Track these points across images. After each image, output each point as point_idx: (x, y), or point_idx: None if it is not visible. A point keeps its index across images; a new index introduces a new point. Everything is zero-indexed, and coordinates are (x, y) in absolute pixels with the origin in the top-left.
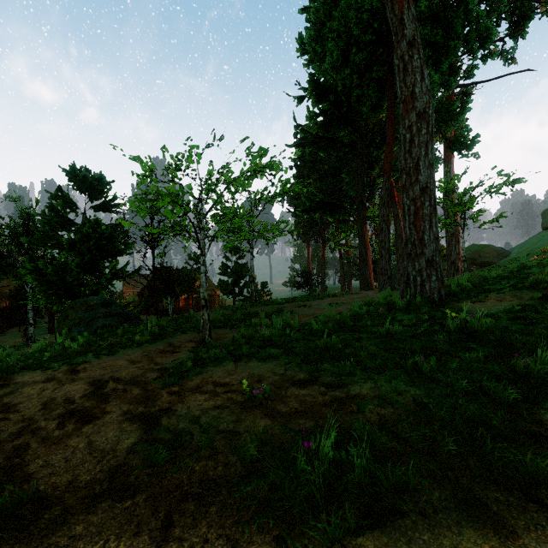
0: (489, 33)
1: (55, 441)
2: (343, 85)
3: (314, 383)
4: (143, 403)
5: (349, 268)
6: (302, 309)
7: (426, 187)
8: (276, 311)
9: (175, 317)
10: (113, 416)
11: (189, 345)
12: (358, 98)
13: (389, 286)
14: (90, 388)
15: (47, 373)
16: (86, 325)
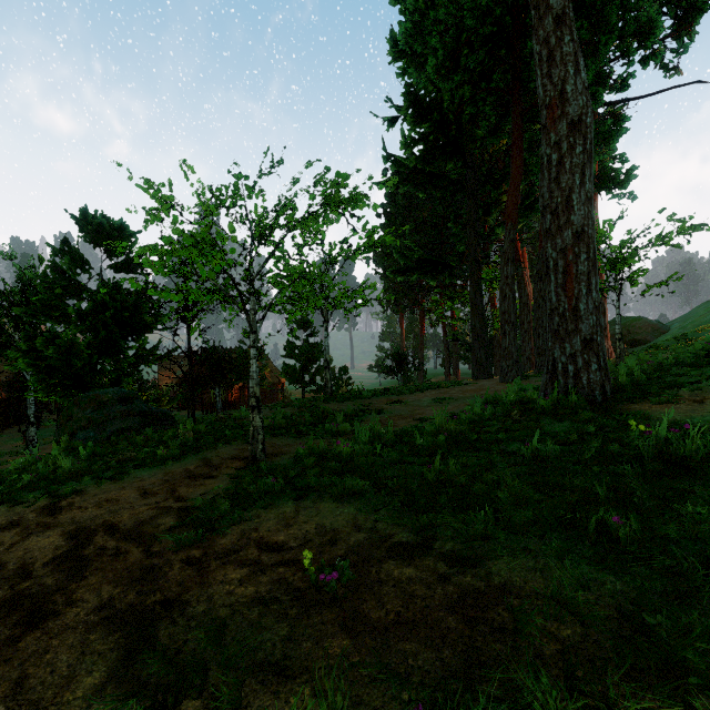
0: (652, 26)
1: None
2: (451, 100)
3: (426, 552)
4: (138, 584)
5: (456, 348)
6: (396, 407)
7: (582, 231)
8: (360, 409)
9: (221, 417)
10: (81, 612)
11: (233, 464)
12: (470, 119)
13: (514, 374)
14: (65, 544)
15: (13, 512)
16: (96, 429)
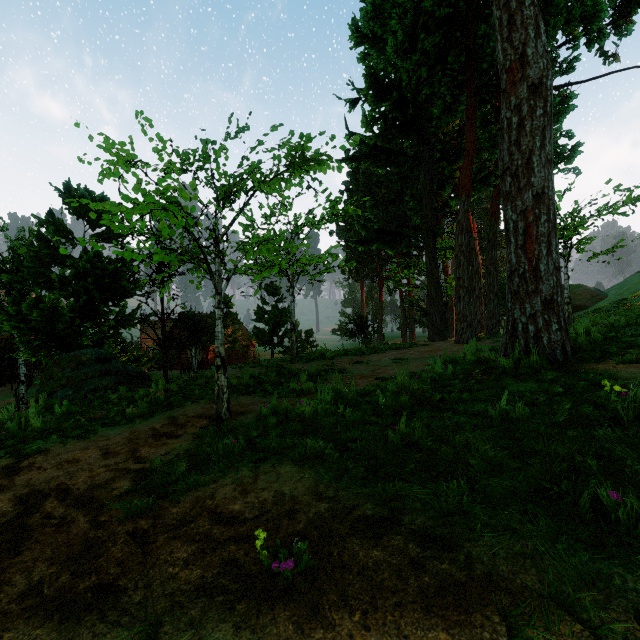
0: (598, 10)
1: None
2: (408, 82)
3: (394, 529)
4: (74, 562)
5: (412, 313)
6: (358, 367)
7: (543, 193)
8: (324, 369)
9: (193, 376)
10: (3, 599)
11: (198, 423)
12: (426, 100)
13: (468, 336)
14: (12, 511)
15: None
16: (74, 387)
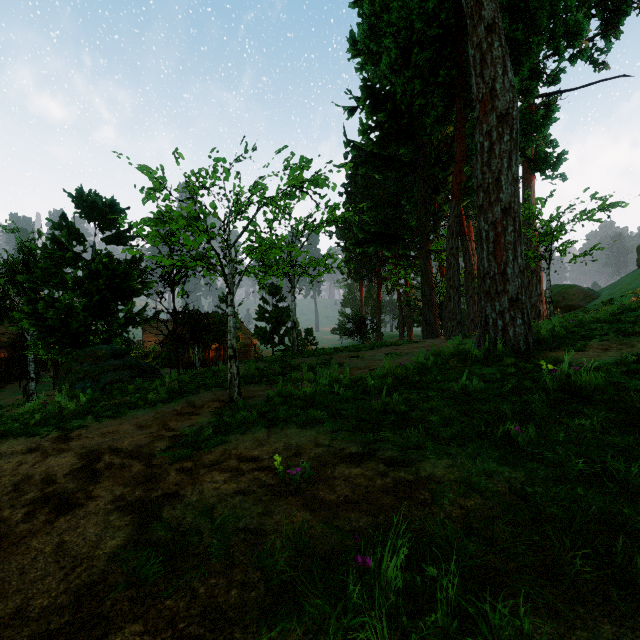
0: (579, 28)
1: (14, 540)
2: (403, 92)
3: (370, 458)
4: (142, 485)
5: (409, 312)
6: (354, 361)
7: (510, 207)
8: (323, 363)
9: (201, 370)
10: (100, 503)
11: (213, 405)
12: (420, 109)
13: (458, 333)
14: (79, 462)
15: (31, 441)
16: (92, 380)
